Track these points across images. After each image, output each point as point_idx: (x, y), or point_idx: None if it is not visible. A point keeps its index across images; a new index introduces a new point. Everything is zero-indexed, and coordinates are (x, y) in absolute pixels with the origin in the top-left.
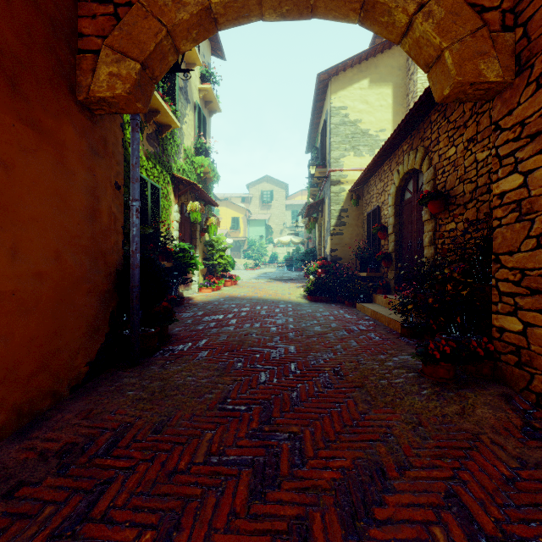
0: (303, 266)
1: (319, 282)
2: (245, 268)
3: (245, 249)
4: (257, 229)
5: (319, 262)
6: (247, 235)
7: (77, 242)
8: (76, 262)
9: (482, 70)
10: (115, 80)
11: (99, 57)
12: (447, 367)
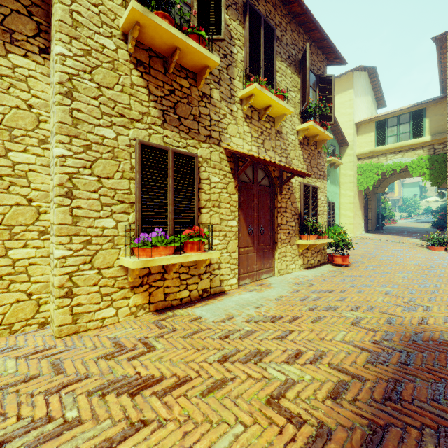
0: (432, 215)
1: (438, 221)
2: (399, 218)
3: (399, 205)
4: (411, 189)
5: (440, 213)
6: (401, 195)
7: (374, 212)
8: (374, 214)
9: (444, 186)
10: (381, 191)
11: (378, 188)
12: (440, 228)
